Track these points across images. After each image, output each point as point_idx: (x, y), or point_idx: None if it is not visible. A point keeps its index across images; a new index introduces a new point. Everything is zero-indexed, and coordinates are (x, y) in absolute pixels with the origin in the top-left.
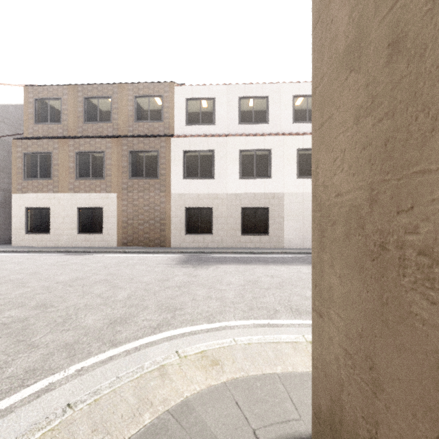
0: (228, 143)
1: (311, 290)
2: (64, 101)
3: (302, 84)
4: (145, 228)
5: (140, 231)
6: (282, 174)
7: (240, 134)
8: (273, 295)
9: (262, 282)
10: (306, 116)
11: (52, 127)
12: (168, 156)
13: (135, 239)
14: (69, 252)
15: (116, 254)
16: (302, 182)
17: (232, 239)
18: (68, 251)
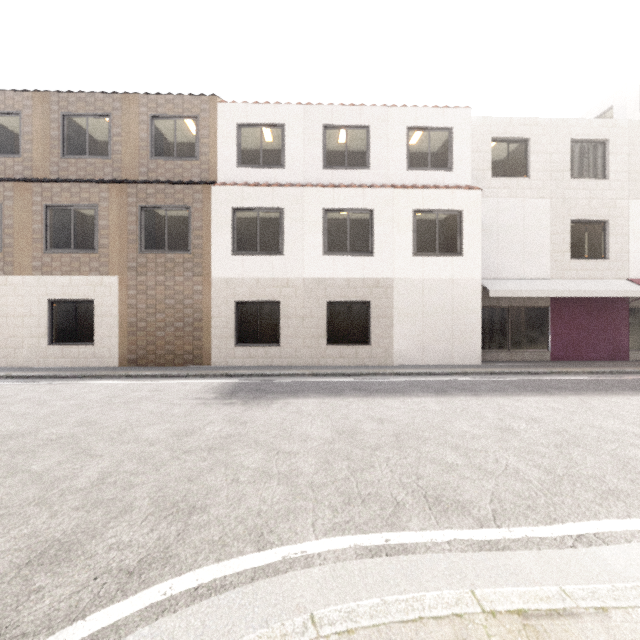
0: (305, 197)
1: (453, 449)
2: (25, 118)
3: (420, 110)
4: (167, 334)
5: (159, 340)
6: (390, 249)
7: (325, 185)
8: (387, 463)
9: (365, 434)
10: (428, 161)
11: (4, 162)
12: (207, 216)
13: (150, 352)
14: (28, 378)
15: (113, 381)
16: (422, 262)
17: (312, 351)
18: (26, 376)
